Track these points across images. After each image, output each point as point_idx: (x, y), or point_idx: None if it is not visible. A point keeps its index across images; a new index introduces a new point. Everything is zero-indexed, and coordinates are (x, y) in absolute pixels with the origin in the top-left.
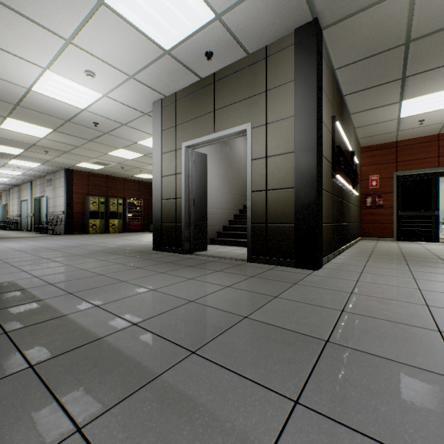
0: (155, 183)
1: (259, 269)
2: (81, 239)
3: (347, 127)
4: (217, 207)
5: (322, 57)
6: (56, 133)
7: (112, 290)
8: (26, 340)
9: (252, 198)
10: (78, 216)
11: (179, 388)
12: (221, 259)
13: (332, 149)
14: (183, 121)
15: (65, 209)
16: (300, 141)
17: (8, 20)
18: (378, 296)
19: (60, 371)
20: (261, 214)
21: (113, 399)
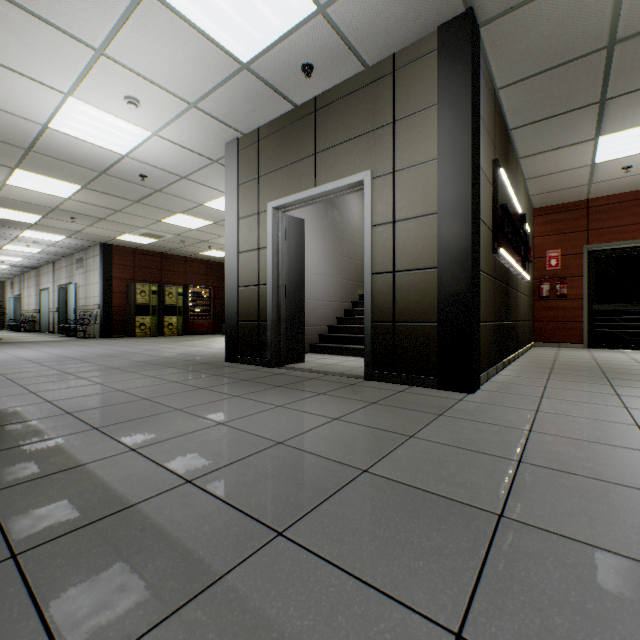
0: (228, 263)
1: (383, 391)
2: (123, 345)
3: (514, 177)
4: (320, 298)
5: (480, 70)
6: (86, 191)
7: (158, 423)
8: (14, 509)
9: (373, 284)
10: (119, 311)
11: (253, 602)
12: (326, 375)
13: (494, 209)
14: (269, 171)
15: (101, 302)
16: (446, 196)
17: (10, 21)
18: (574, 437)
19: (58, 566)
20: (386, 308)
21: (140, 623)
